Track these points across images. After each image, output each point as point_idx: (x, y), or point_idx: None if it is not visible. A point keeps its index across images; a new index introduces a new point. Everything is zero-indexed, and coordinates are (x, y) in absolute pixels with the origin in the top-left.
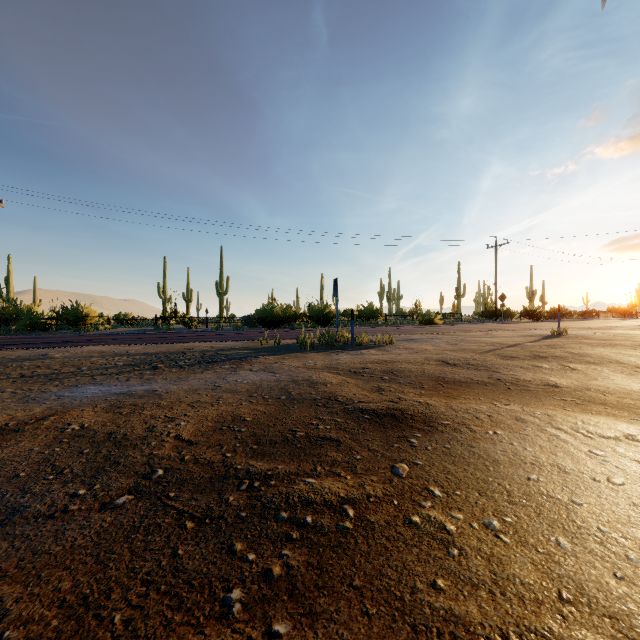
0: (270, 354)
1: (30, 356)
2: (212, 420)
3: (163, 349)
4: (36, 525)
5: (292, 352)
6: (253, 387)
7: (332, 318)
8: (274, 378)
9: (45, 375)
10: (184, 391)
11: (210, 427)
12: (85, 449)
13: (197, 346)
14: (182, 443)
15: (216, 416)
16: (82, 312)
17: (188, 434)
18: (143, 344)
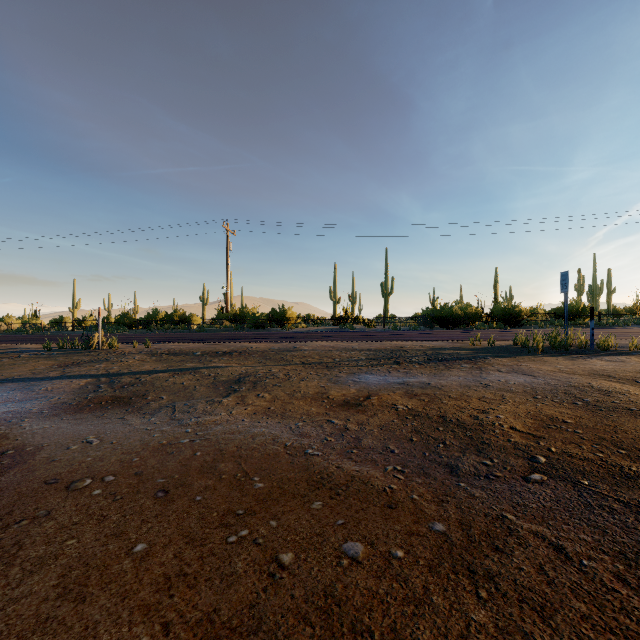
0: (497, 356)
1: (286, 348)
2: (527, 417)
3: (378, 346)
4: (485, 482)
5: (518, 355)
6: (527, 389)
7: (522, 318)
8: (541, 381)
9: (317, 363)
10: (457, 386)
11: (534, 424)
12: (438, 427)
13: (405, 344)
14: (525, 435)
15: (526, 414)
16: (286, 313)
17: (521, 427)
18: (353, 341)
